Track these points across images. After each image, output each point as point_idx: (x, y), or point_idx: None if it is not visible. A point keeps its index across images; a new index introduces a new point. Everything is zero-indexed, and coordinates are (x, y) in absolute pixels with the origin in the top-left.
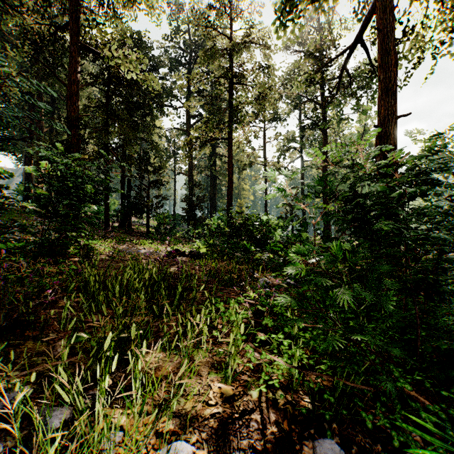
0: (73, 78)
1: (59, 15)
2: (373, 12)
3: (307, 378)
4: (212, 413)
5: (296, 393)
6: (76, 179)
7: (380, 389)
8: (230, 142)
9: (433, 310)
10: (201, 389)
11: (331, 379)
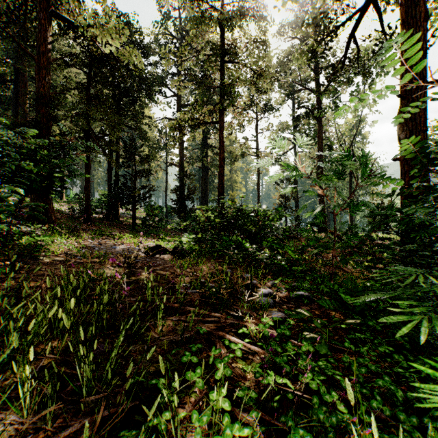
0: (42, 49)
1: None
2: None
3: None
4: None
5: None
6: None
7: None
8: (222, 126)
9: None
10: None
11: None
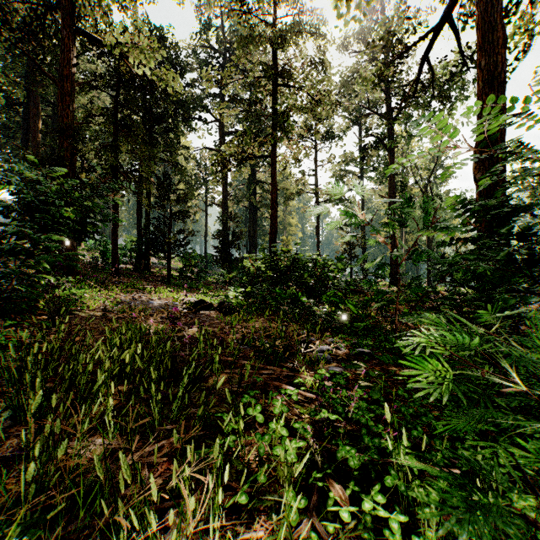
0: (66, 73)
1: None
2: None
3: None
4: None
5: None
6: (38, 197)
7: None
8: (274, 161)
9: None
10: None
11: None
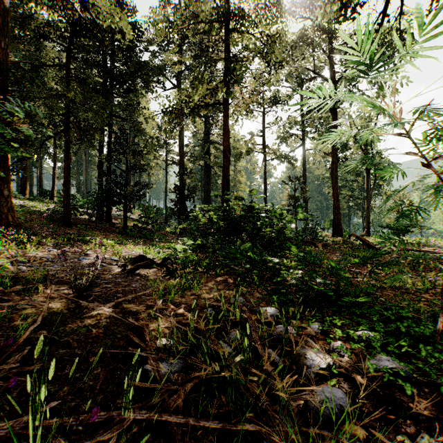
0: None
1: None
2: None
3: None
4: None
5: None
6: None
7: None
8: (226, 108)
9: None
10: None
11: None
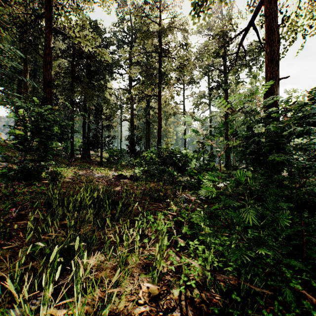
0: (47, 52)
1: (38, 8)
2: (261, 4)
3: (217, 277)
4: (141, 311)
5: (209, 291)
6: (46, 123)
7: (275, 286)
8: (160, 98)
9: (314, 223)
10: (132, 288)
11: (236, 278)
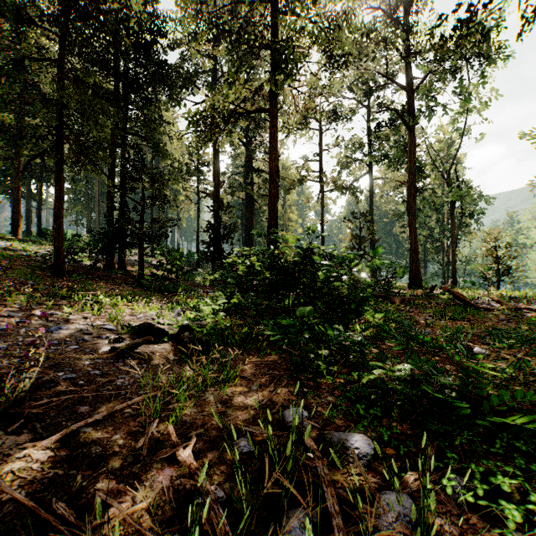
0: None
1: None
2: None
3: None
4: None
5: None
6: None
7: None
8: (274, 114)
9: None
10: None
11: None
